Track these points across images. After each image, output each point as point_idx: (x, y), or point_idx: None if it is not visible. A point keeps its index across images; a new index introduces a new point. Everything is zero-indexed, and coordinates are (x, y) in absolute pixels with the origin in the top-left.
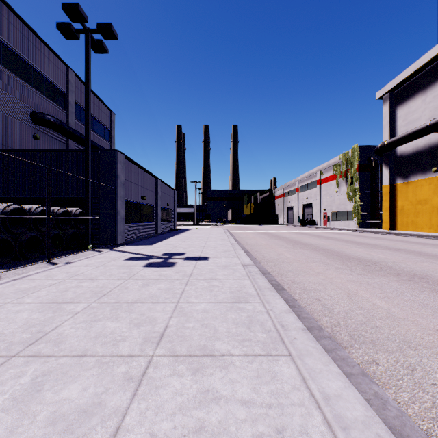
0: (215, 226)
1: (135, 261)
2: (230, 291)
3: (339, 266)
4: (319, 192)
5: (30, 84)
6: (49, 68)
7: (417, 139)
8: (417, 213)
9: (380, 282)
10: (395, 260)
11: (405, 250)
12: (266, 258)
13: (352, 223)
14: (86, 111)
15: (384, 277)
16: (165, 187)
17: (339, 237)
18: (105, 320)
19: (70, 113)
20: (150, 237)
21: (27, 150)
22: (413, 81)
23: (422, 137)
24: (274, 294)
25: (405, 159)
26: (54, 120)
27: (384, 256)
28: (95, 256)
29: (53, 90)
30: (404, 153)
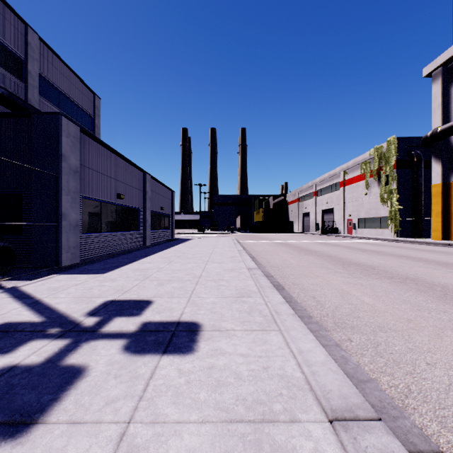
0: (222, 235)
1: None
2: None
3: None
4: (342, 195)
5: None
6: None
7: None
8: None
9: None
10: None
11: None
12: (328, 309)
13: (387, 231)
14: None
15: None
16: (158, 186)
17: (392, 251)
18: None
19: (29, 86)
20: (131, 251)
21: None
22: None
23: None
24: None
25: None
26: None
27: None
28: None
29: (3, 52)
30: None
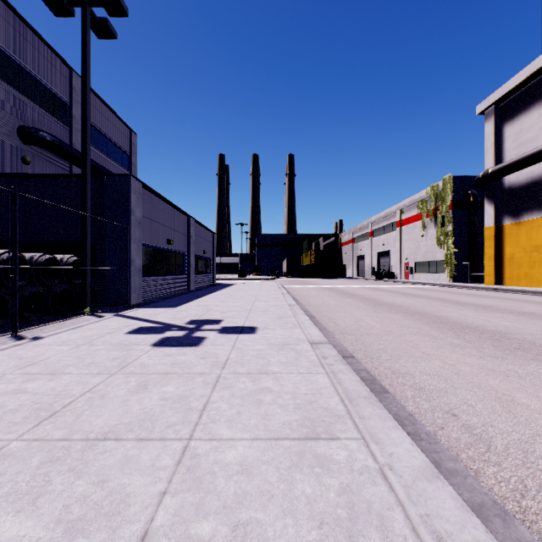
0: (266, 280)
1: (142, 334)
2: (295, 405)
3: (454, 341)
4: (399, 237)
5: (17, 89)
6: (45, 70)
7: (532, 166)
8: (533, 262)
9: (537, 372)
10: (532, 330)
11: (534, 314)
12: (341, 327)
13: (444, 276)
14: (83, 117)
15: (538, 362)
16: (200, 229)
17: (432, 295)
18: (3, 507)
19: (74, 130)
20: (180, 294)
21: (4, 175)
22: (527, 89)
23: (541, 162)
24: (382, 414)
25: (516, 192)
26: (50, 138)
27: (512, 323)
28: (86, 325)
29: (51, 99)
30: (515, 184)
